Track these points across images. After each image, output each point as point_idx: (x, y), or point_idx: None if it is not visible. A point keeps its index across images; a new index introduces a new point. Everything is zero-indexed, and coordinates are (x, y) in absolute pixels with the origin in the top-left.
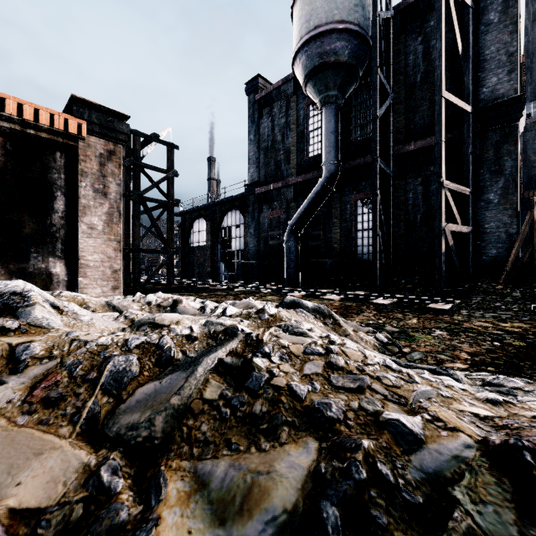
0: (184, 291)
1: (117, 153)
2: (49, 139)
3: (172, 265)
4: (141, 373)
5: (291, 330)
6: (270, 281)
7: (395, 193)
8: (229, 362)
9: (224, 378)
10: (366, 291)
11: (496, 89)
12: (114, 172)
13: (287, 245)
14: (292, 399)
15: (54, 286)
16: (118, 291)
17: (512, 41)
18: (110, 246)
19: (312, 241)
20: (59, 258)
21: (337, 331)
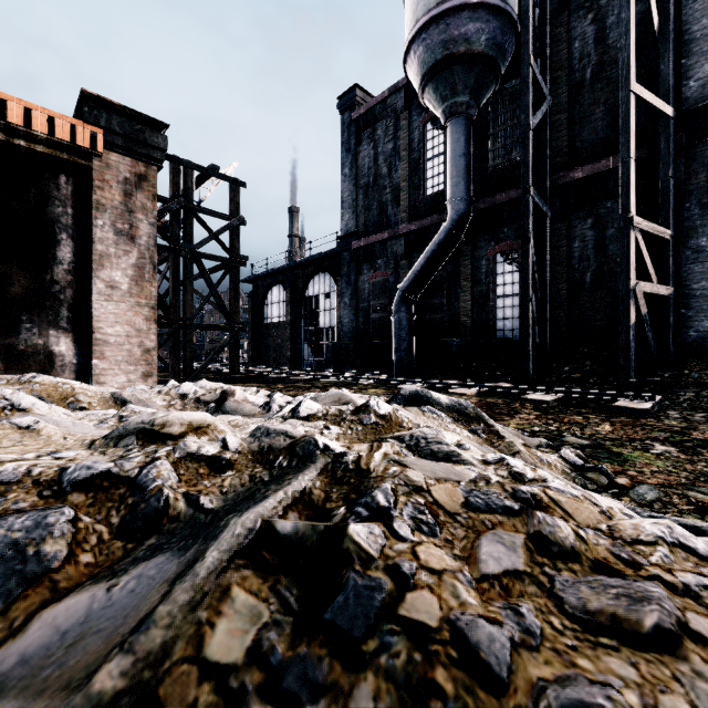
0: (254, 382)
1: (150, 179)
2: (49, 155)
3: (237, 347)
4: (68, 560)
5: (424, 447)
6: (373, 370)
7: (553, 241)
8: (287, 533)
9: (273, 581)
10: (511, 383)
11: None
12: (145, 205)
13: (396, 318)
14: (470, 678)
15: (56, 372)
16: (152, 379)
17: None
18: (140, 314)
19: (431, 313)
20: (65, 330)
21: (497, 445)
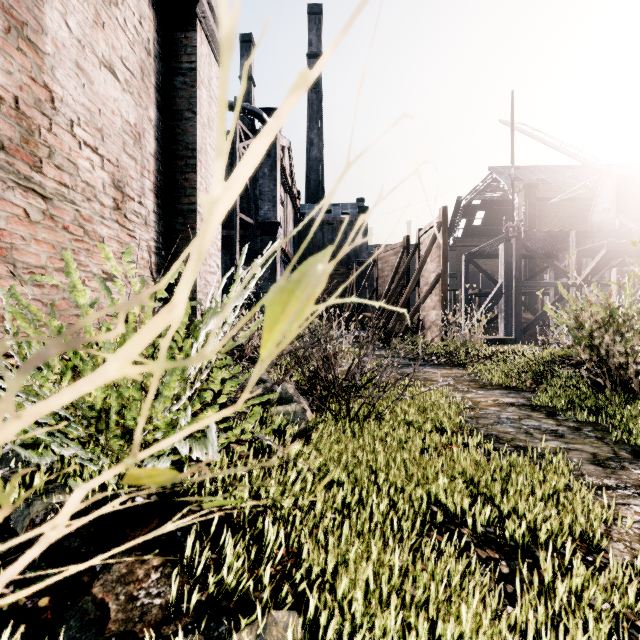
0: None
1: None
2: None
3: None
4: None
5: None
6: None
7: None
8: None
9: None
10: None
11: (268, 213)
12: None
13: None
14: None
15: None
16: None
17: (274, 190)
18: None
19: None
20: None
21: None
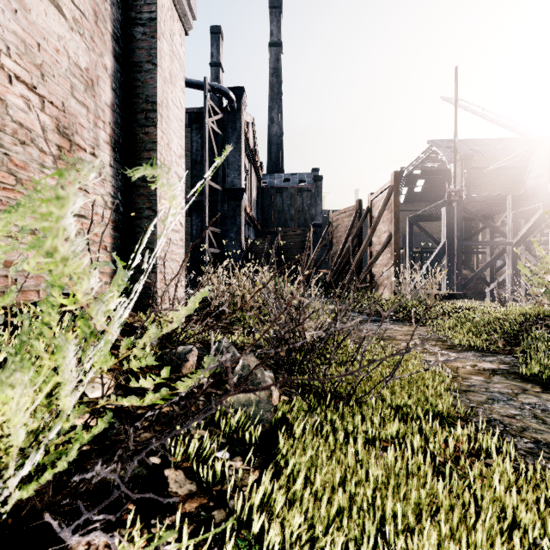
0: None
1: None
2: None
3: None
4: None
5: None
6: None
7: (186, 224)
8: None
9: None
10: None
11: (234, 181)
12: None
13: None
14: None
15: None
16: None
17: (240, 160)
18: None
19: None
20: None
21: None
